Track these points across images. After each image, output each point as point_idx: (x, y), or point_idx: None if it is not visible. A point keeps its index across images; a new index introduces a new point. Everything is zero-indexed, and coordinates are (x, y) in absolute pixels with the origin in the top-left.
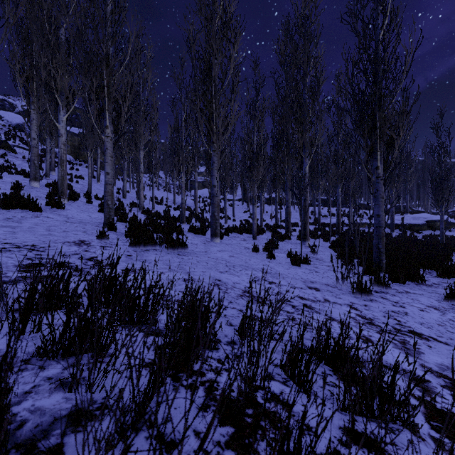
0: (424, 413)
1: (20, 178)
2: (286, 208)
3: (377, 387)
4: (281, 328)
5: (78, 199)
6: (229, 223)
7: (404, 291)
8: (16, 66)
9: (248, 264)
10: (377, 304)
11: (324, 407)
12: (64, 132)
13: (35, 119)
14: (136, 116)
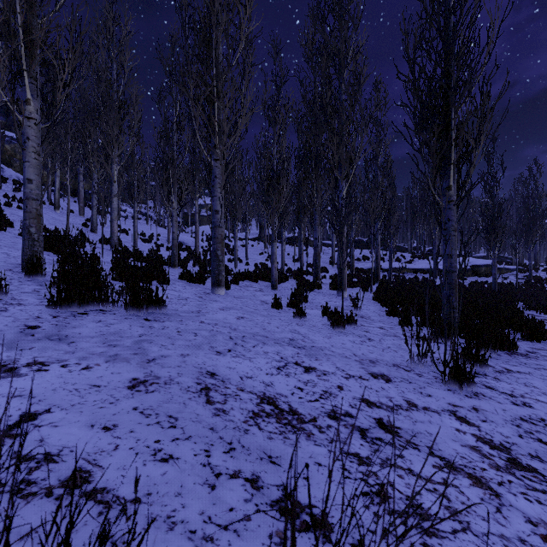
0: None
1: None
2: (314, 248)
3: None
4: None
5: (5, 229)
6: (241, 267)
7: (503, 368)
8: None
9: (267, 331)
10: (490, 404)
11: None
12: None
13: None
14: (105, 114)
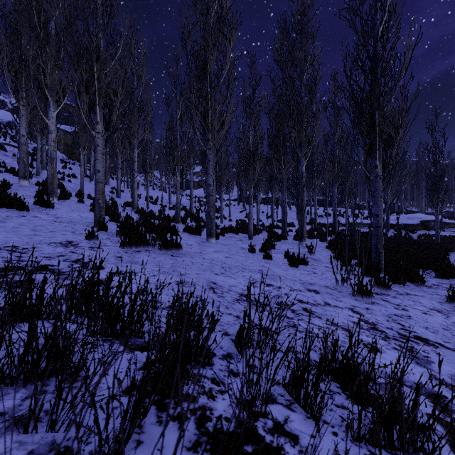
0: (448, 439)
1: (10, 176)
2: (282, 208)
3: (397, 413)
4: (281, 337)
5: (69, 198)
6: (225, 223)
7: (404, 292)
8: (4, 60)
9: (244, 265)
10: (379, 307)
11: (336, 438)
12: (54, 129)
13: (24, 116)
14: (129, 114)
